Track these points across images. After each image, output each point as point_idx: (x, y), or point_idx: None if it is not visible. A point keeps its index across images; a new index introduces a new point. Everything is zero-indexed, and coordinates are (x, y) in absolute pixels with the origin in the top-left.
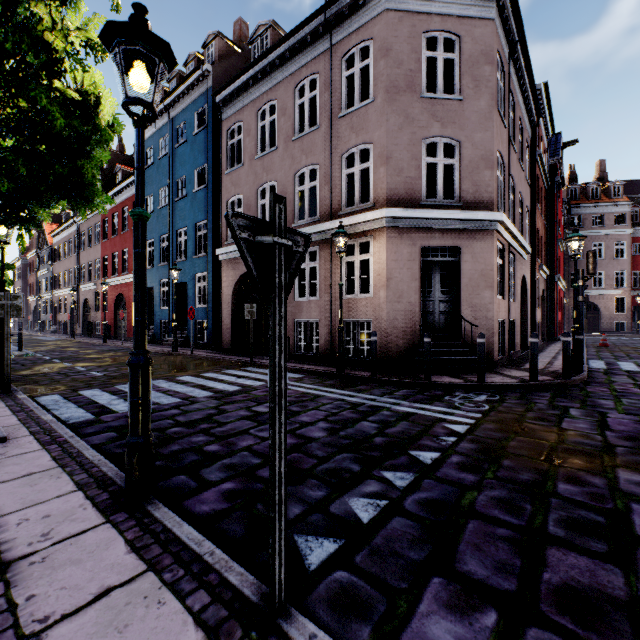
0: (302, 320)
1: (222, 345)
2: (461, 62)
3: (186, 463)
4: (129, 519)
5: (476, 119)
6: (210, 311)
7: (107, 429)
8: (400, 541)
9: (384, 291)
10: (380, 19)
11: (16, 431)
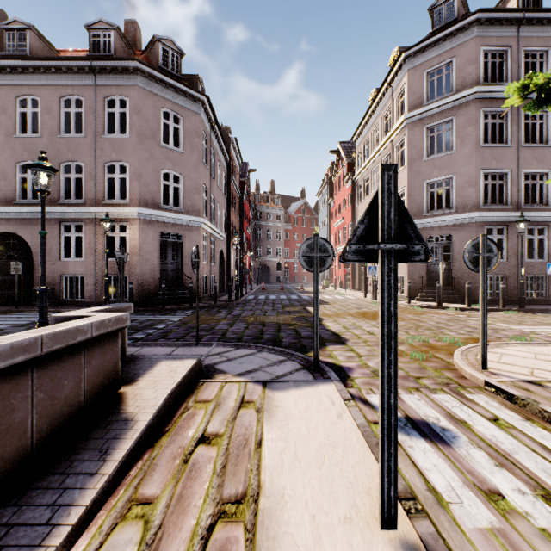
0: (68, 275)
1: None
2: (183, 132)
3: None
4: None
5: (192, 165)
6: None
7: None
8: (152, 338)
9: (137, 257)
10: (134, 89)
11: None
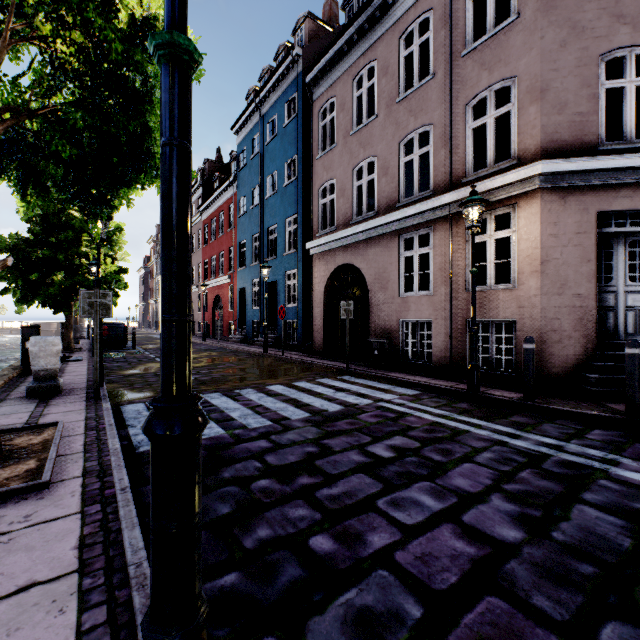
0: (409, 320)
1: (313, 347)
2: None
3: (280, 587)
4: None
5: None
6: (300, 310)
7: None
8: None
9: (536, 279)
10: None
11: (70, 466)
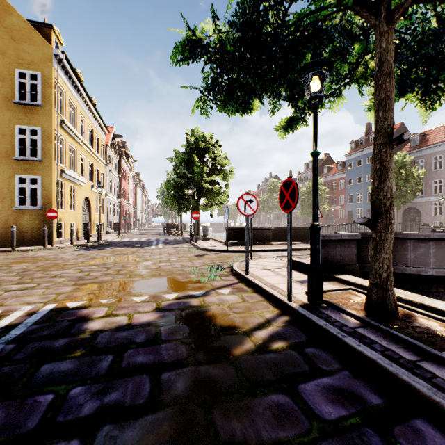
0: (435, 221)
1: None
2: None
3: None
4: None
5: None
6: None
7: None
8: None
9: None
10: None
11: None
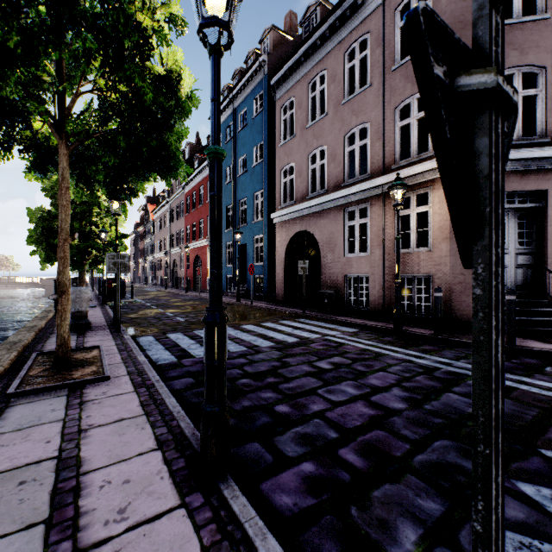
0: (352, 275)
1: (276, 297)
2: None
3: (258, 425)
4: (205, 506)
5: None
6: (266, 268)
7: (186, 374)
8: None
9: (446, 244)
10: None
11: (118, 369)
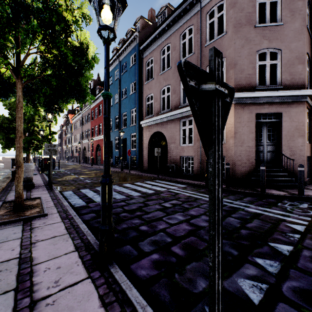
0: (184, 156)
1: (143, 168)
2: (282, 2)
3: (130, 237)
4: (101, 277)
5: (292, 35)
6: (137, 152)
7: (91, 211)
8: None
9: (232, 140)
10: None
11: (52, 210)
